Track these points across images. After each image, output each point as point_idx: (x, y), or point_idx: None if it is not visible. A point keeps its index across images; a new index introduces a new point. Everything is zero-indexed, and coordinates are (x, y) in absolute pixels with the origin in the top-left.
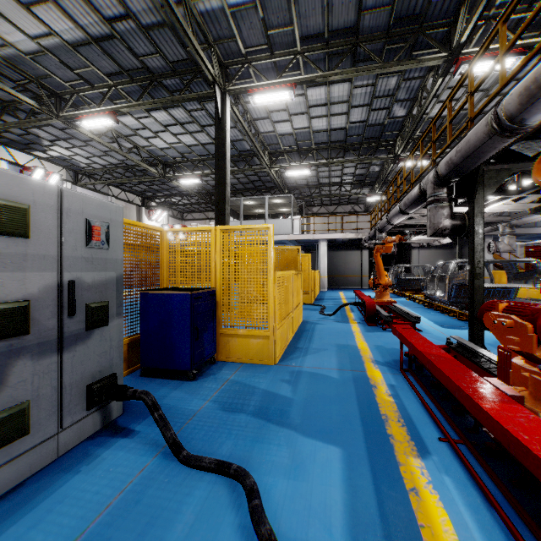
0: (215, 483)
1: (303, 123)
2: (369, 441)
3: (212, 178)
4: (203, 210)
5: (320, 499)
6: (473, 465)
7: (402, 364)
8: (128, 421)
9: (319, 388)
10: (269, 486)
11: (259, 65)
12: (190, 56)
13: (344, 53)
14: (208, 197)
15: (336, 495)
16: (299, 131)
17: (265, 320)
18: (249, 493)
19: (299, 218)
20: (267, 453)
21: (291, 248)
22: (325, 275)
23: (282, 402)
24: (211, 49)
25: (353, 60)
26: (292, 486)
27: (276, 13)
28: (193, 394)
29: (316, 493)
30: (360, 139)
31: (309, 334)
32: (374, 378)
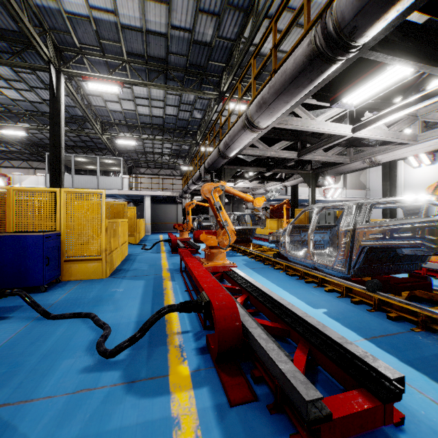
0: (74, 320)
1: (131, 107)
2: (154, 296)
3: (40, 132)
4: (26, 158)
5: (127, 314)
6: (193, 295)
7: (181, 268)
8: (1, 314)
9: (133, 284)
10: (103, 316)
11: (92, 58)
12: (23, 31)
13: (159, 72)
14: (34, 148)
15: (134, 312)
16: (127, 111)
17: (99, 251)
18: (93, 317)
19: (128, 177)
20: (102, 308)
21: (119, 203)
22: (149, 222)
23: (111, 292)
24: (47, 34)
25: (166, 77)
26: (114, 314)
27: (107, 31)
28: (47, 297)
29: (126, 313)
30: (174, 126)
31: (132, 261)
32: (166, 276)
